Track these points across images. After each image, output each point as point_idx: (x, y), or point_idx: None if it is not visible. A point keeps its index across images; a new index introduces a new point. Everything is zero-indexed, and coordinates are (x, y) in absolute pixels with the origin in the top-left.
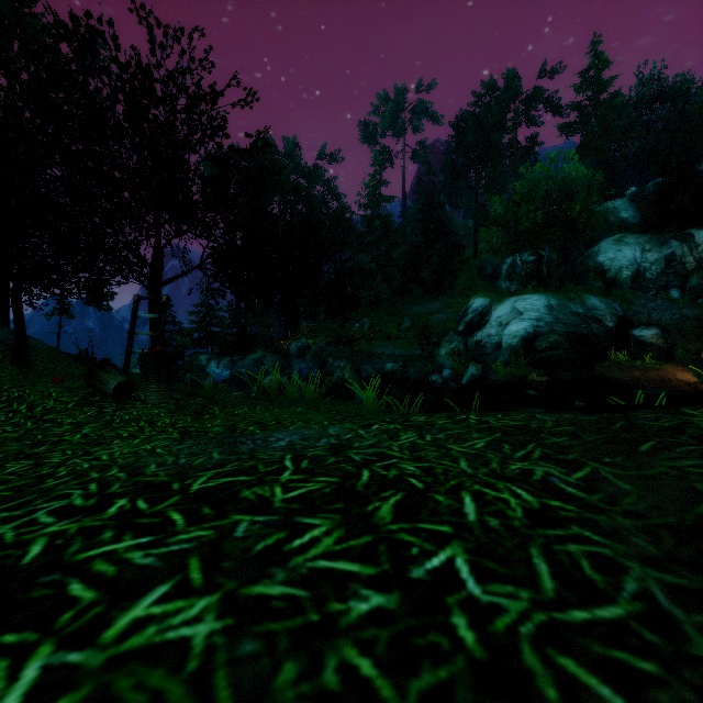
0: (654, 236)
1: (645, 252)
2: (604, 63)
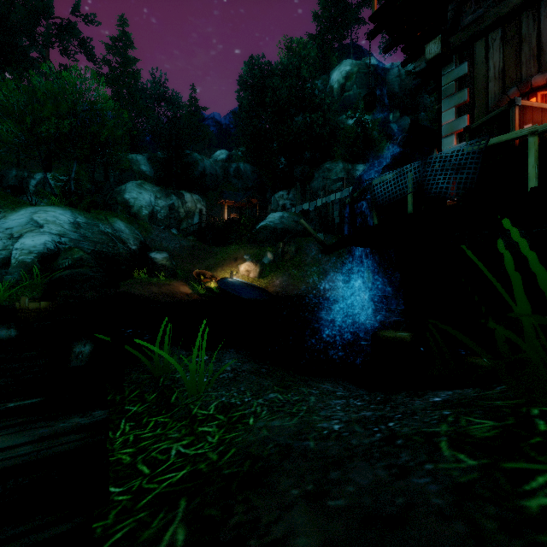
0: (163, 189)
1: (157, 198)
2: (130, 42)
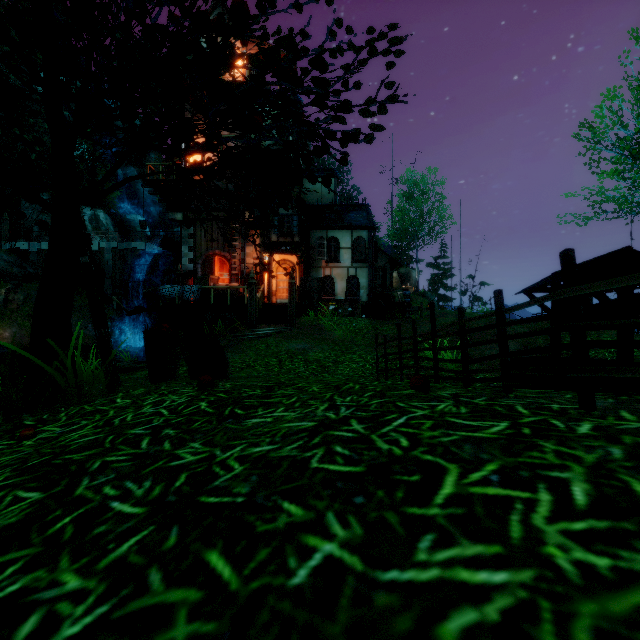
0: None
1: None
2: None
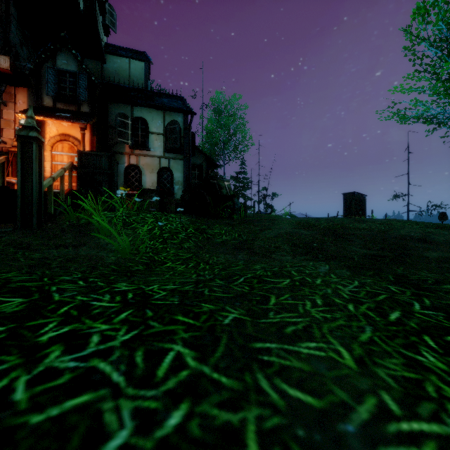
0: None
1: None
2: None
